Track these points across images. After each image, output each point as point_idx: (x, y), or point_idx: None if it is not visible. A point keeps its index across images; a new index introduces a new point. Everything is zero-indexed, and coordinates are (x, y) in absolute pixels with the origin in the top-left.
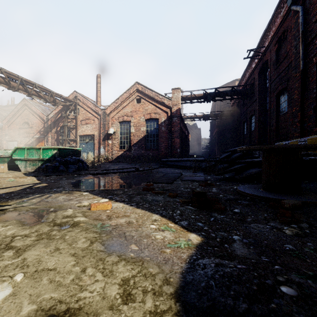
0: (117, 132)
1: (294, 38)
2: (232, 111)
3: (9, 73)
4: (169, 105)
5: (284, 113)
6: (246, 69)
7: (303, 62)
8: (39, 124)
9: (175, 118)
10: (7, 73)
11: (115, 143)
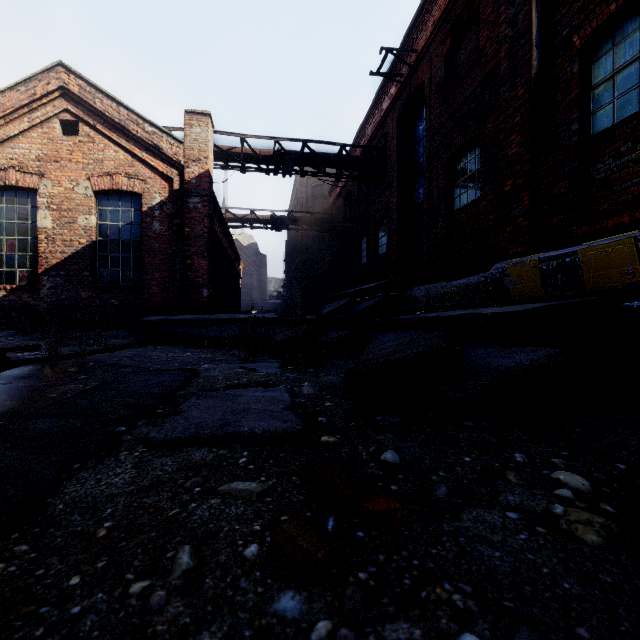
0: None
1: None
2: (333, 216)
3: None
4: (175, 157)
5: (467, 204)
6: (369, 116)
7: (541, 52)
8: None
9: (195, 197)
10: None
11: None
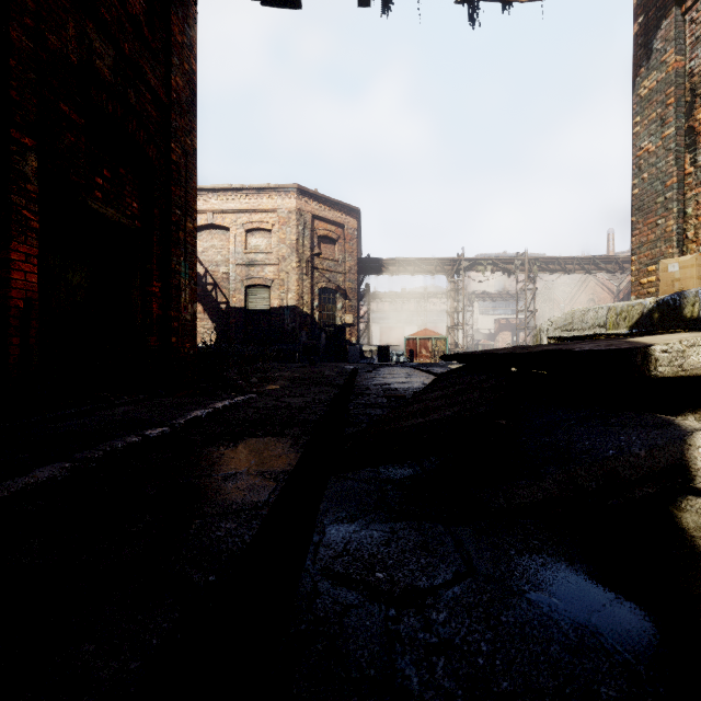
0: None
1: None
2: None
3: (564, 258)
4: None
5: None
6: None
7: None
8: (607, 299)
9: None
10: (563, 259)
11: None
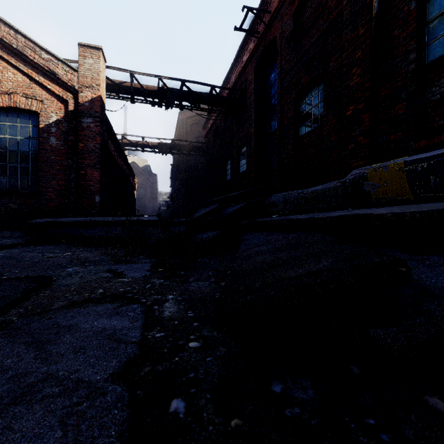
0: None
1: None
2: (206, 145)
3: None
4: (70, 82)
5: (312, 130)
6: (233, 67)
7: None
8: None
9: (88, 118)
10: None
11: None
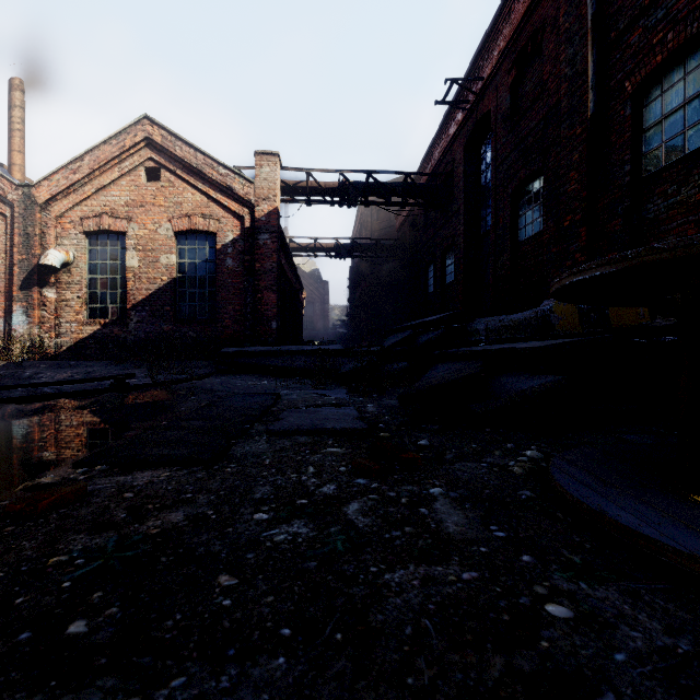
0: (77, 266)
1: (569, 40)
2: (399, 242)
3: None
4: (246, 196)
5: (532, 235)
6: (435, 140)
7: (597, 94)
8: None
9: (265, 234)
10: None
11: (69, 298)
